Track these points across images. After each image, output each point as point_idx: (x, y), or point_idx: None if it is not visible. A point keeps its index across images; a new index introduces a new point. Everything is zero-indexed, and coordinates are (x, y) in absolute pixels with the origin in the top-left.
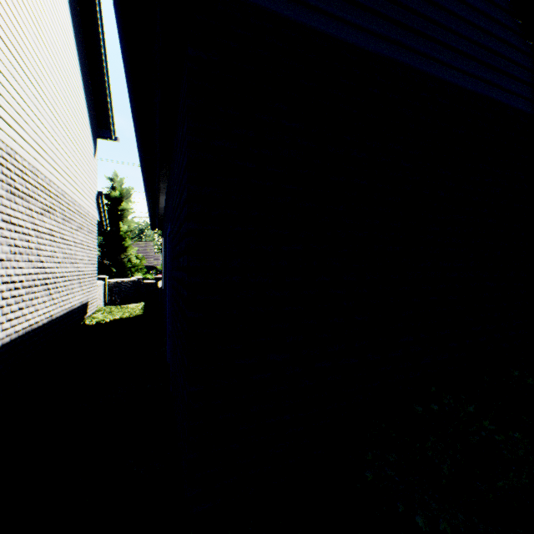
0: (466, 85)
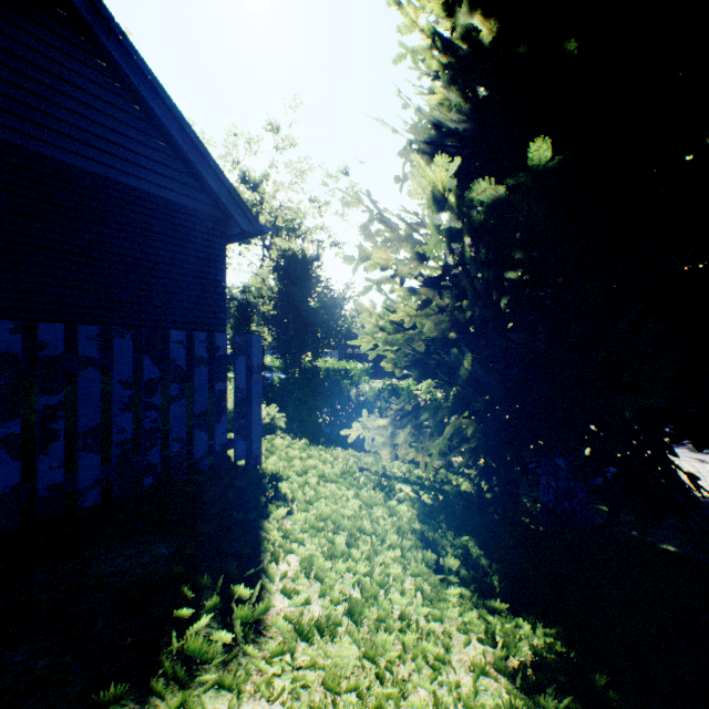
0: (79, 164)
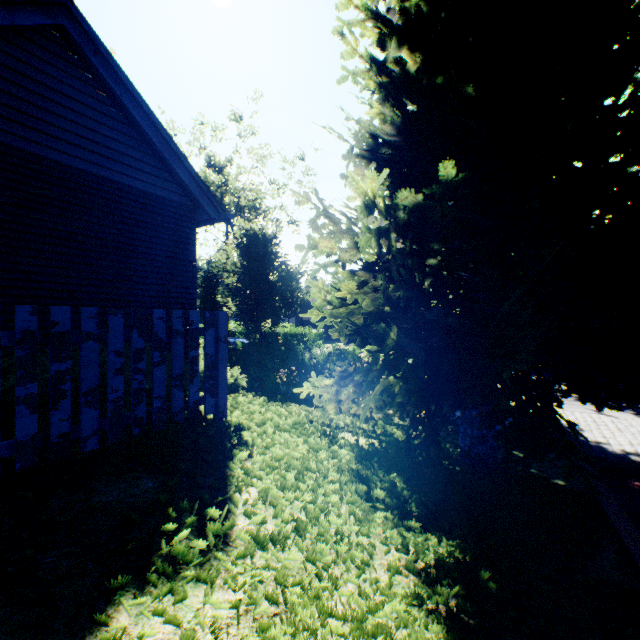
0: (69, 162)
